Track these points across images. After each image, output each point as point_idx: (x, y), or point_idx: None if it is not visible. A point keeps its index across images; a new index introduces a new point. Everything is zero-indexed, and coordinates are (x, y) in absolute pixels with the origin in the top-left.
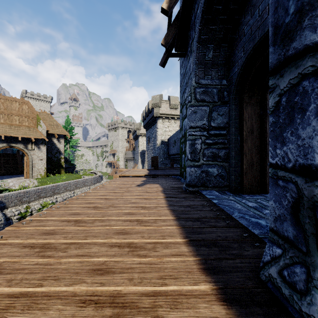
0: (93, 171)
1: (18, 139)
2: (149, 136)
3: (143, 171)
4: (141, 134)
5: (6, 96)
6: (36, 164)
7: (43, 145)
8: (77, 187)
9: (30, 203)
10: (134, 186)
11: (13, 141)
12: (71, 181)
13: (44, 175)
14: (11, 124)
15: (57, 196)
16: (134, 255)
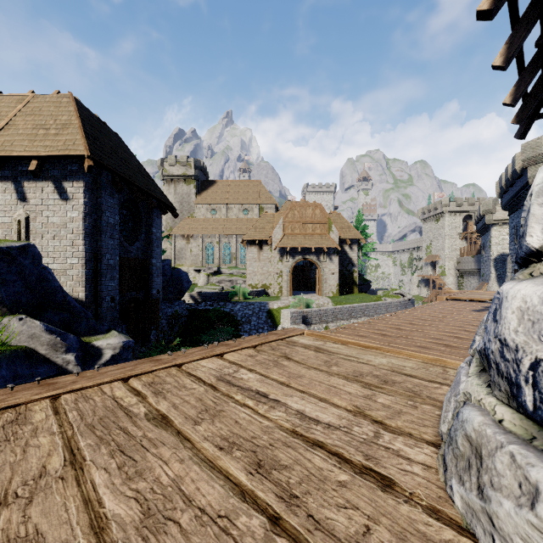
0: (398, 292)
1: (311, 250)
2: (516, 225)
3: (490, 295)
4: (497, 221)
5: (301, 203)
6: (328, 279)
7: (335, 255)
8: (377, 313)
9: (328, 324)
10: (468, 310)
11: (306, 253)
12: (369, 303)
13: (336, 293)
14: (305, 234)
15: (354, 321)
16: (458, 339)
